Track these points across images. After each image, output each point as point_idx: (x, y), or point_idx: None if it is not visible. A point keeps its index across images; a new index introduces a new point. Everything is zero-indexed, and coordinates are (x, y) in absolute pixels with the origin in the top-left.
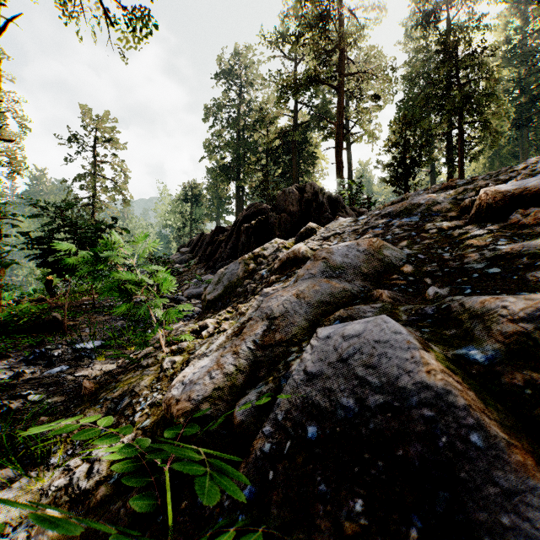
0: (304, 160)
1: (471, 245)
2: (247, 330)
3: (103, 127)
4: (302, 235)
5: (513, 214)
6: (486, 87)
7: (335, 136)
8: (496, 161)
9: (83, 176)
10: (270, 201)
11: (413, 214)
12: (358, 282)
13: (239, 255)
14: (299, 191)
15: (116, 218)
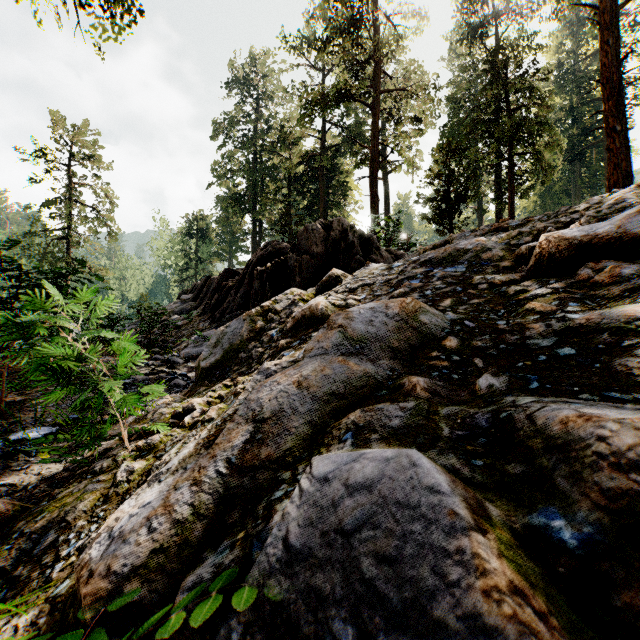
0: (333, 191)
1: (532, 309)
2: (222, 439)
3: (81, 141)
4: (324, 285)
5: (582, 269)
6: (538, 114)
7: (369, 163)
8: (548, 199)
9: (55, 202)
10: (292, 238)
11: (459, 263)
12: (385, 361)
13: (251, 305)
14: (324, 228)
15: (79, 260)
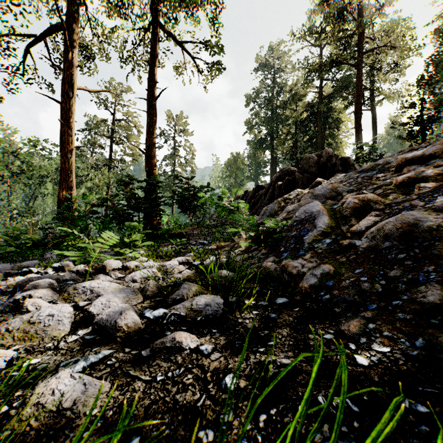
0: (328, 126)
1: (376, 183)
2: (280, 215)
3: (179, 123)
4: (313, 186)
5: (404, 169)
6: None
7: (354, 105)
8: None
9: (168, 157)
10: (298, 163)
11: (374, 170)
12: (323, 200)
13: None
14: (317, 156)
15: (209, 183)
